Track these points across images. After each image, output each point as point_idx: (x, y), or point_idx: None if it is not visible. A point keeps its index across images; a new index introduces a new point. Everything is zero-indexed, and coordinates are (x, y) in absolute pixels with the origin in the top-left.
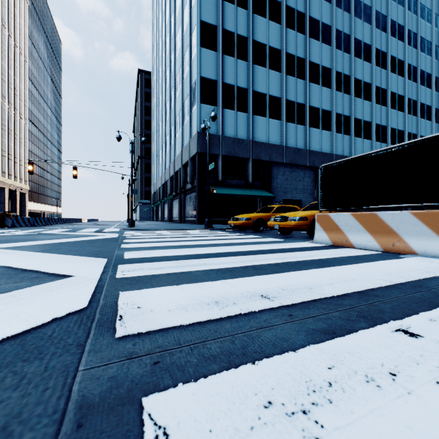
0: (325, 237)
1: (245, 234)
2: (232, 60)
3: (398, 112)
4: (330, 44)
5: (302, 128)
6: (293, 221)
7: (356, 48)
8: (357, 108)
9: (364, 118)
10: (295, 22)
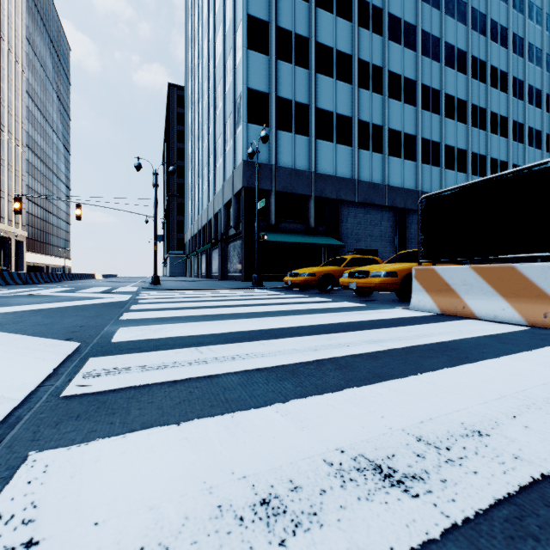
0: (428, 302)
1: (308, 295)
2: (288, 66)
3: (501, 138)
4: (414, 50)
5: (379, 157)
6: (377, 277)
7: (447, 55)
8: (448, 132)
9: (458, 145)
10: (370, 19)
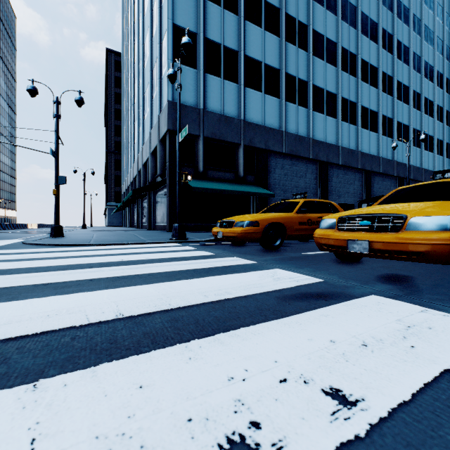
0: None
1: (253, 258)
2: (217, 8)
3: (404, 105)
4: (335, 13)
5: (304, 111)
6: (435, 229)
7: (362, 23)
8: (363, 94)
9: (371, 107)
10: None
